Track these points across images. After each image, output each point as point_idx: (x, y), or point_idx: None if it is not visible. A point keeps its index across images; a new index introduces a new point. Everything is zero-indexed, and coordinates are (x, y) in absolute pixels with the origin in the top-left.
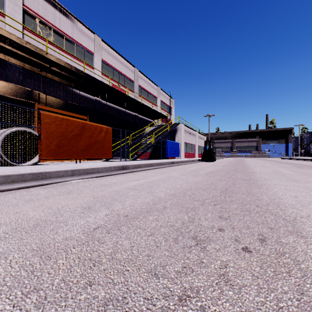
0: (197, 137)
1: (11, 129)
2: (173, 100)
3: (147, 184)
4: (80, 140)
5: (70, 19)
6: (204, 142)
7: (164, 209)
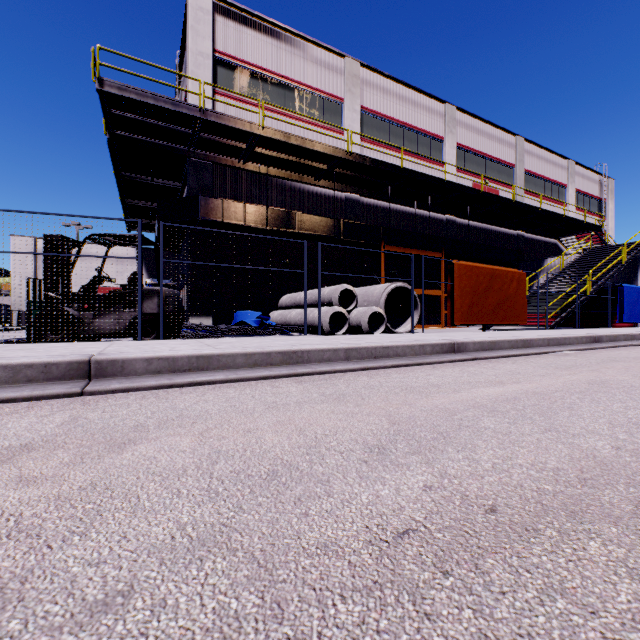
0: None
1: (391, 286)
2: (610, 181)
3: None
4: (488, 296)
5: (411, 97)
6: None
7: None
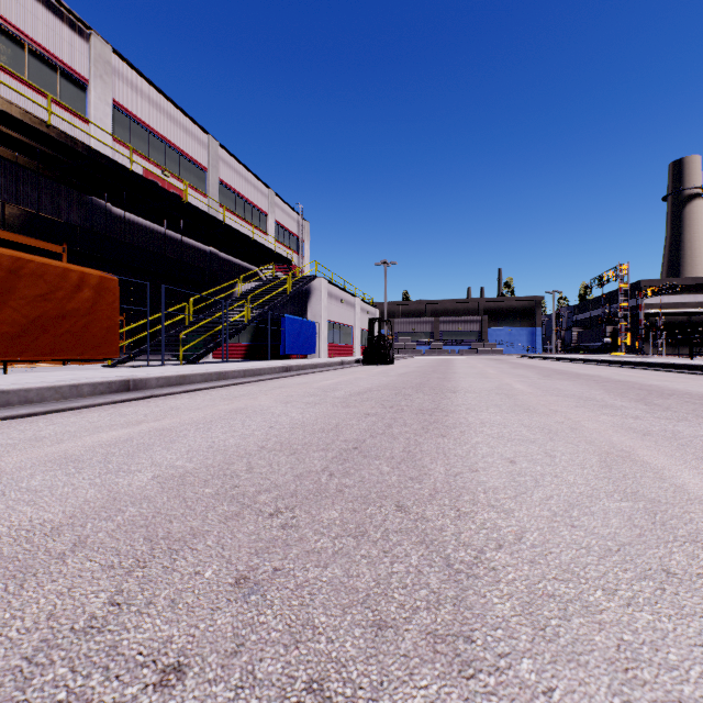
0: (358, 309)
1: None
2: (307, 223)
3: (147, 437)
4: (4, 308)
5: None
6: (369, 321)
7: (60, 557)
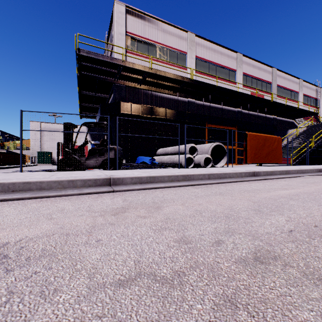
0: None
1: (213, 144)
2: (321, 89)
3: None
4: (263, 149)
5: (220, 50)
6: None
7: None
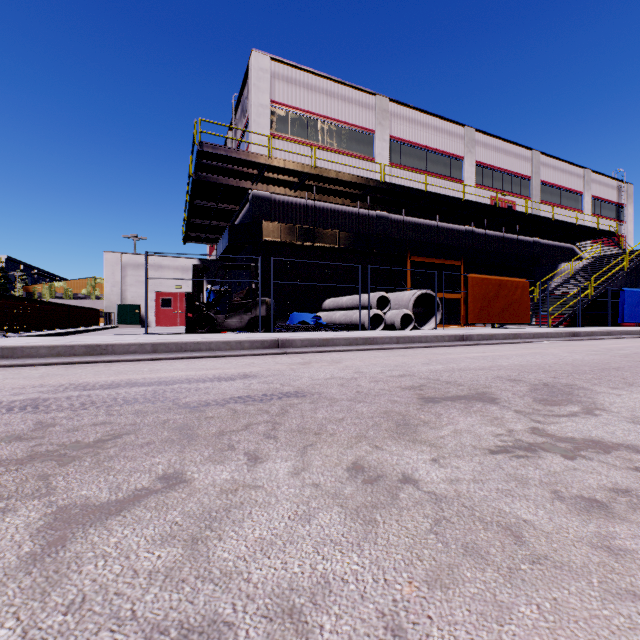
0: None
1: (417, 293)
2: (628, 186)
3: (636, 346)
4: (496, 301)
5: (434, 123)
6: None
7: None
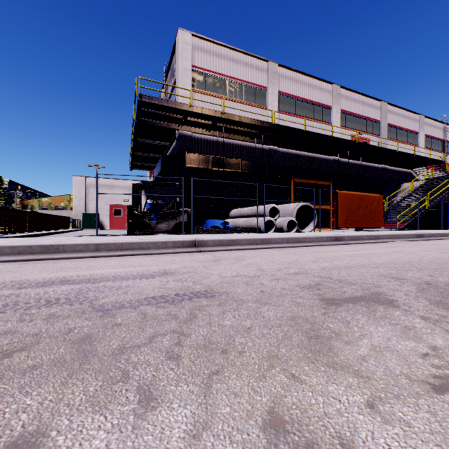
0: None
1: (299, 205)
2: None
3: None
4: (359, 211)
5: (310, 82)
6: None
7: None
